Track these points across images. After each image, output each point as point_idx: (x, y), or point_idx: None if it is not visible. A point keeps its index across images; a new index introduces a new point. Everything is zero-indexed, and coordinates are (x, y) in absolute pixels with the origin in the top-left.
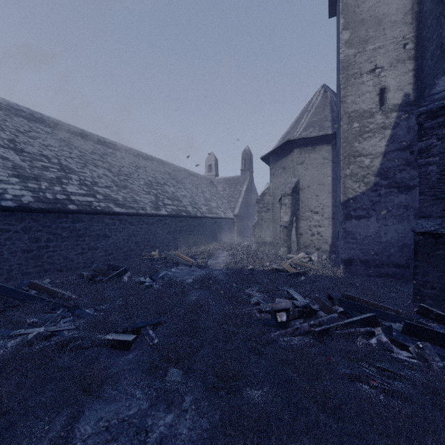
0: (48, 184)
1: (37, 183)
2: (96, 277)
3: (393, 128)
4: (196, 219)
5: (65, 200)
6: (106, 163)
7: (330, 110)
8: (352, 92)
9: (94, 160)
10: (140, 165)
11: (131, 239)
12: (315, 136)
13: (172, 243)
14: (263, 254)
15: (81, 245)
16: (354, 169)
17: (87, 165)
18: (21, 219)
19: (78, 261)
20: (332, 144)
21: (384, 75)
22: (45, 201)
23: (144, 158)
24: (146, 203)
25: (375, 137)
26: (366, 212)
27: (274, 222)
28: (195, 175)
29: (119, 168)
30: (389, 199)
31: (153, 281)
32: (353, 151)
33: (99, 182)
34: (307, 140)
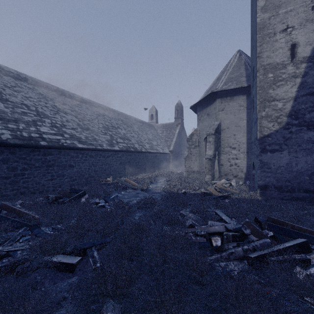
0: (25, 125)
1: (16, 124)
2: (60, 199)
3: (303, 77)
4: (141, 153)
5: (37, 138)
6: (74, 111)
7: (245, 68)
8: (267, 49)
9: (64, 109)
10: (100, 113)
11: (91, 168)
12: (233, 88)
13: (123, 171)
14: (192, 180)
15: (51, 173)
16: (269, 111)
17: (58, 112)
18: (0, 152)
19: (49, 185)
20: (246, 95)
21: (295, 33)
22: (21, 138)
23: (104, 108)
24: (103, 141)
25: (287, 84)
26: (279, 146)
27: (200, 156)
28: (141, 122)
29: (84, 115)
30: (299, 136)
31: (105, 202)
32: (268, 97)
33: (67, 125)
34: (227, 91)
